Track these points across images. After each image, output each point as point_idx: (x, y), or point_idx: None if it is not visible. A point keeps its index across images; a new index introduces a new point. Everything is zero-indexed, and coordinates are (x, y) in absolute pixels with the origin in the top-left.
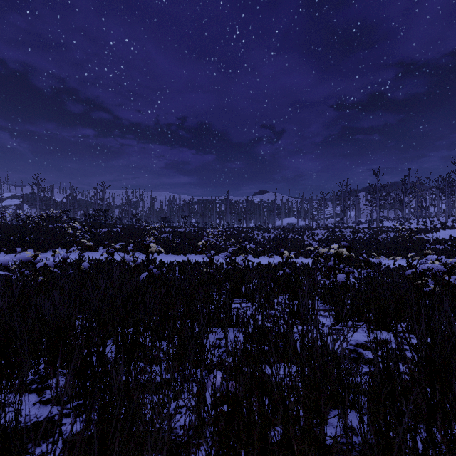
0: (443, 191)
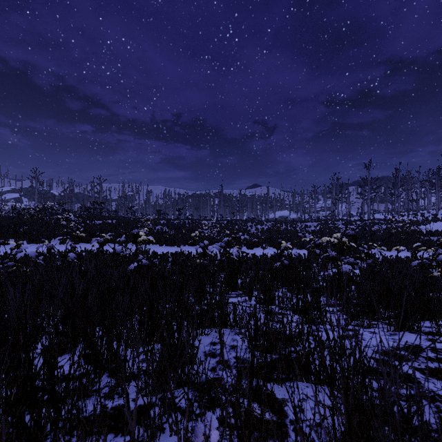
0: (433, 184)
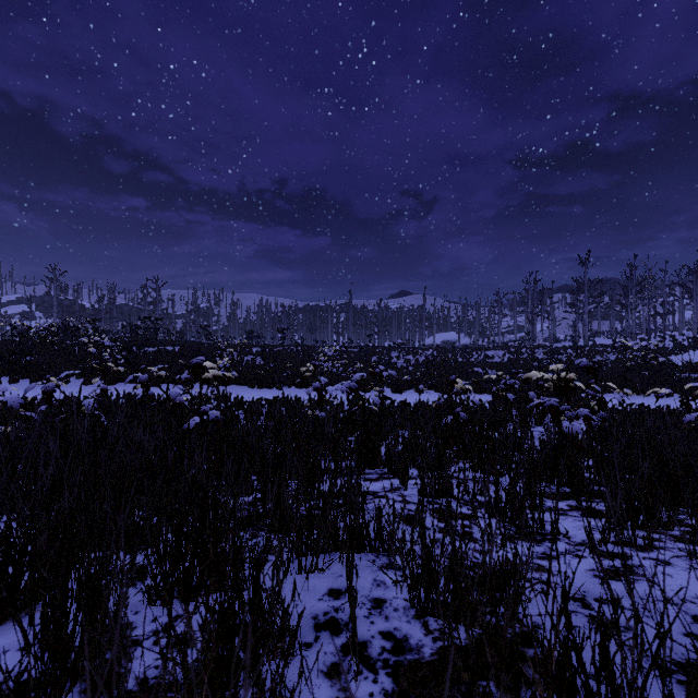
0: (689, 289)
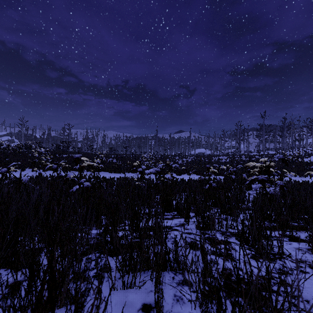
0: (310, 129)
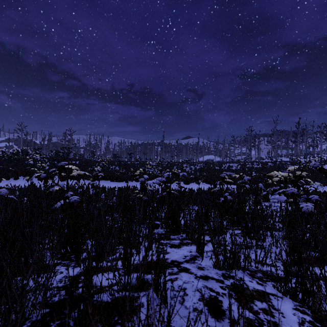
0: (325, 134)
